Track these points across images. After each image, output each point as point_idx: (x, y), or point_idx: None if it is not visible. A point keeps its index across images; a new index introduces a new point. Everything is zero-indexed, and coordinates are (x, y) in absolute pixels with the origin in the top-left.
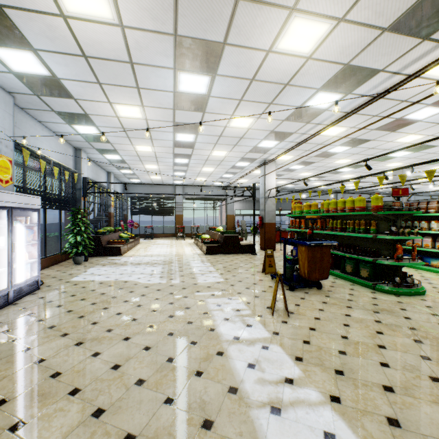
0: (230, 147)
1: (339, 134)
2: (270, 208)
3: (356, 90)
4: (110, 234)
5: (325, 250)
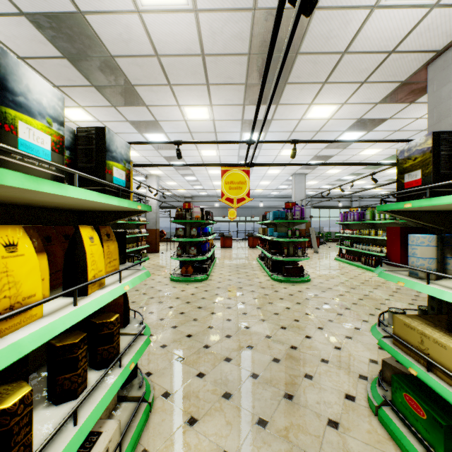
0: None
1: (142, 155)
2: (151, 216)
3: None
4: None
5: None
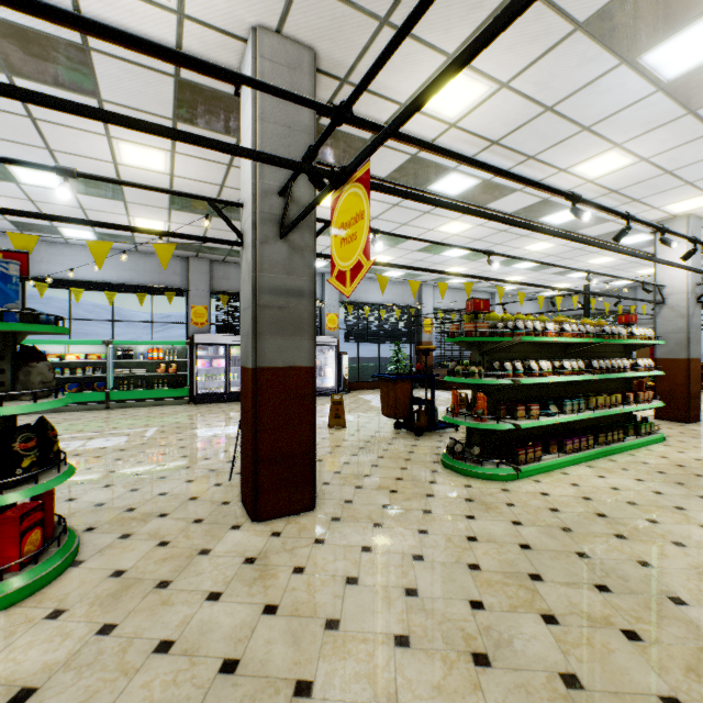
0: (525, 239)
1: (639, 155)
2: (670, 325)
3: (450, 165)
4: None
5: (390, 384)
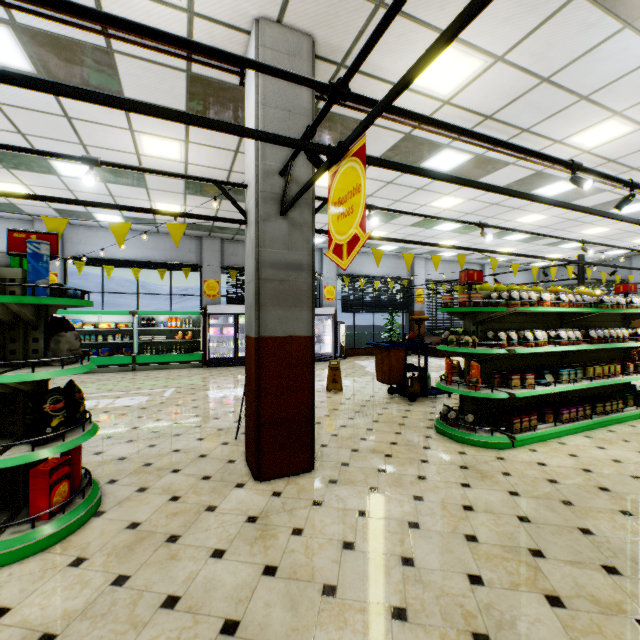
0: (516, 211)
1: None
2: None
3: (443, 141)
4: None
5: (384, 352)
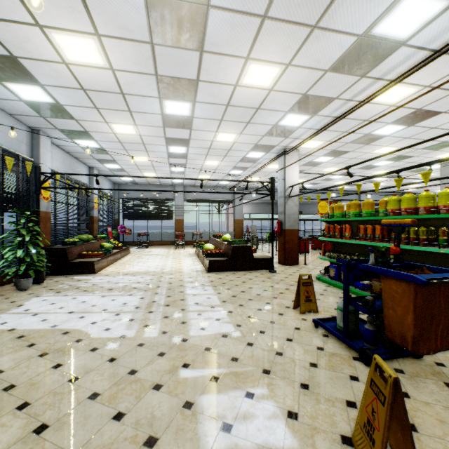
0: (240, 126)
1: (400, 101)
2: (292, 210)
3: None
4: (86, 244)
5: (448, 290)
